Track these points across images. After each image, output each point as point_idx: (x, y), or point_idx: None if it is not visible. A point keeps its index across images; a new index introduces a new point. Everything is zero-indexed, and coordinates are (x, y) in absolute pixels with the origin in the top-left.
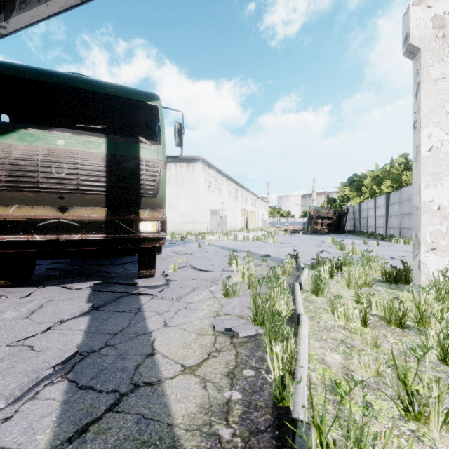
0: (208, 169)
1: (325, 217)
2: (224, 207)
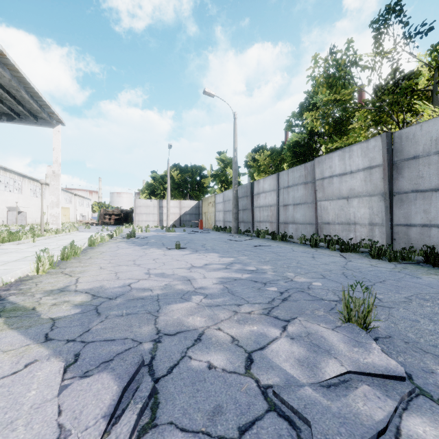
0: (4, 172)
1: (113, 214)
2: (25, 204)
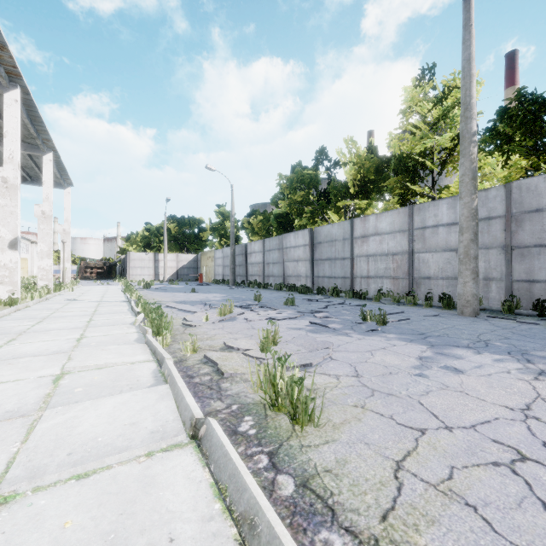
0: None
1: (95, 267)
2: None
